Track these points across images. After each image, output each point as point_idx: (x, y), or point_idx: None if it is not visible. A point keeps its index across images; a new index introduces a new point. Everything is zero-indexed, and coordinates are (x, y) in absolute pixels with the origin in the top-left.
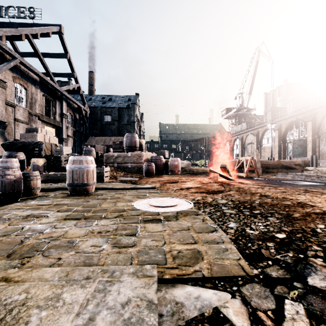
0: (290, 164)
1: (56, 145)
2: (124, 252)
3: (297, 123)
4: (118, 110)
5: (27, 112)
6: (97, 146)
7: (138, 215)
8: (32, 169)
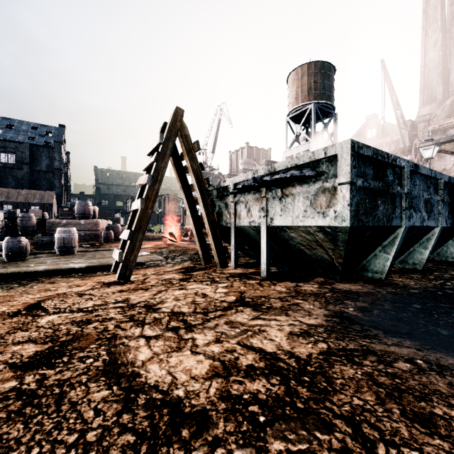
0: None
1: None
2: None
3: None
4: (29, 148)
5: None
6: (31, 211)
7: None
8: None
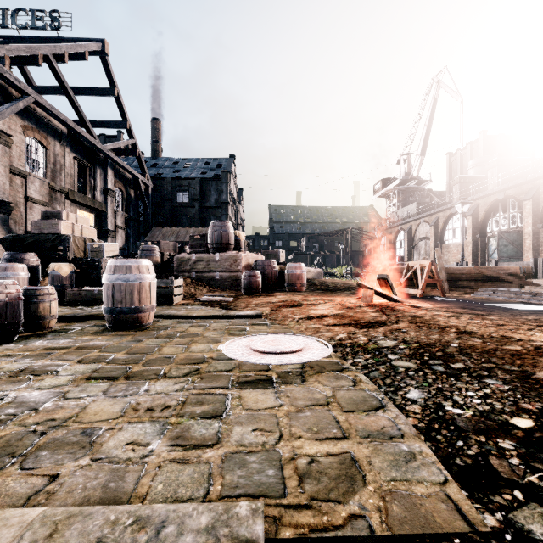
0: (498, 274)
1: (94, 241)
2: (193, 460)
3: (505, 202)
4: (200, 183)
5: (47, 186)
6: (163, 244)
7: (228, 371)
8: (50, 282)
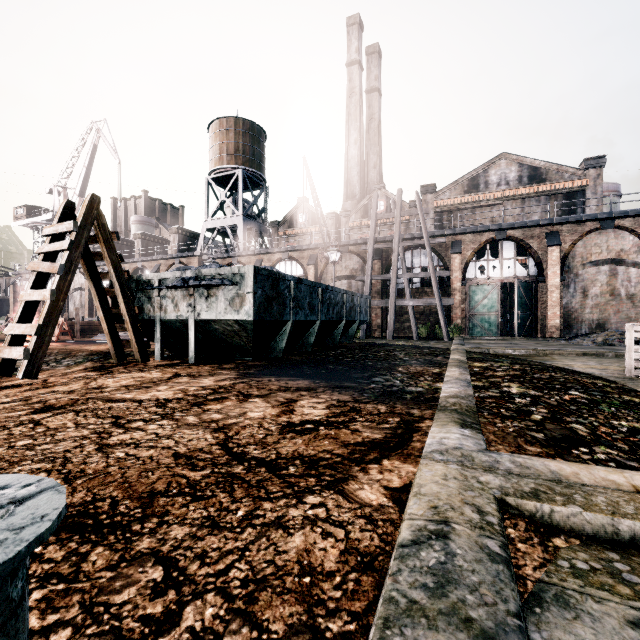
0: None
1: None
2: None
3: None
4: None
5: None
6: None
7: None
8: None
